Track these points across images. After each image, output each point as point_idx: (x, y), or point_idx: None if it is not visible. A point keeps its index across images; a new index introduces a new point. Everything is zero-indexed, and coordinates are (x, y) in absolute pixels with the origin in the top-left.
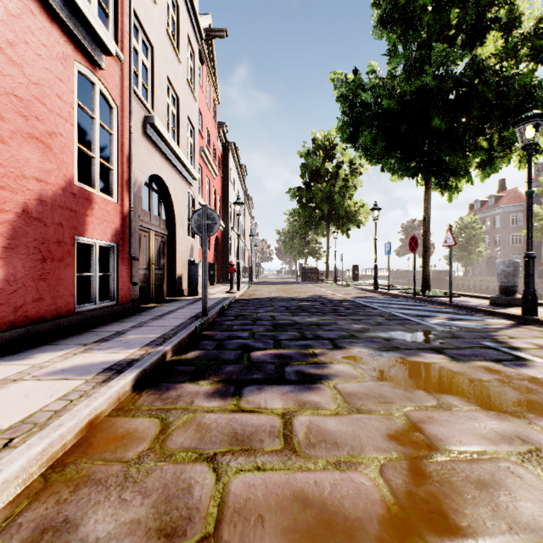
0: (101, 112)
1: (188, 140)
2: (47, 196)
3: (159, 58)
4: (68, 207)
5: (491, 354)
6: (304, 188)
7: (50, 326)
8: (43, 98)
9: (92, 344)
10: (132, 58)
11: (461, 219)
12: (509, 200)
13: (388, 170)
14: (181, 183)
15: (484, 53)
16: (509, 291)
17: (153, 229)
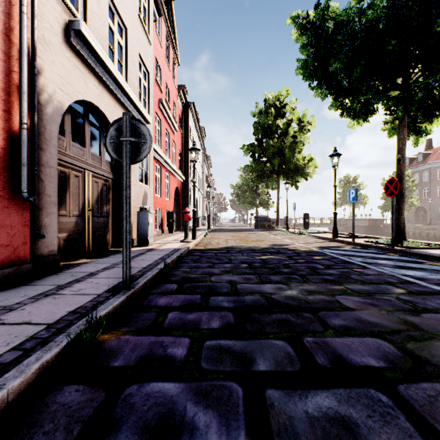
0: None
1: (141, 82)
2: None
3: None
4: None
5: None
6: (256, 144)
7: None
8: None
9: None
10: None
11: (394, 173)
12: (437, 157)
13: (349, 114)
14: None
15: None
16: None
17: (90, 169)
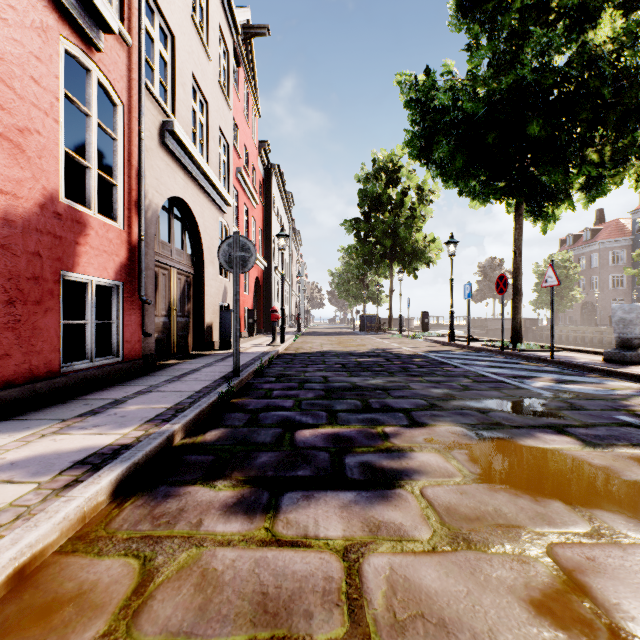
0: (104, 113)
1: (221, 157)
2: (17, 214)
3: (182, 50)
4: (49, 231)
5: (637, 435)
6: (362, 220)
7: (20, 393)
8: (10, 80)
9: (74, 418)
10: (143, 42)
11: (551, 257)
12: (609, 234)
13: (467, 194)
14: (212, 210)
15: (598, 37)
16: (630, 344)
17: (175, 266)
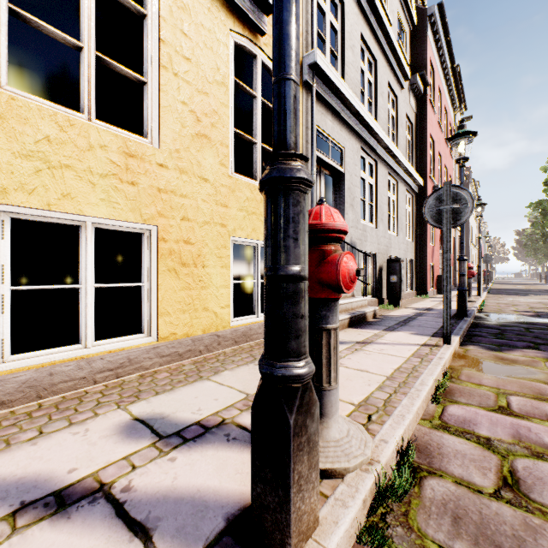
0: None
1: None
2: None
3: None
4: None
5: None
6: (547, 201)
7: None
8: None
9: None
10: None
11: None
12: None
13: None
14: (456, 233)
15: None
16: None
17: None
